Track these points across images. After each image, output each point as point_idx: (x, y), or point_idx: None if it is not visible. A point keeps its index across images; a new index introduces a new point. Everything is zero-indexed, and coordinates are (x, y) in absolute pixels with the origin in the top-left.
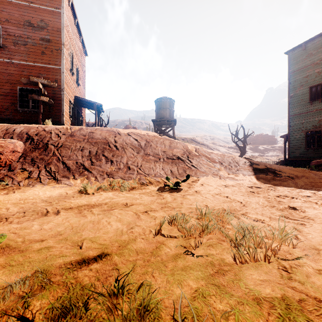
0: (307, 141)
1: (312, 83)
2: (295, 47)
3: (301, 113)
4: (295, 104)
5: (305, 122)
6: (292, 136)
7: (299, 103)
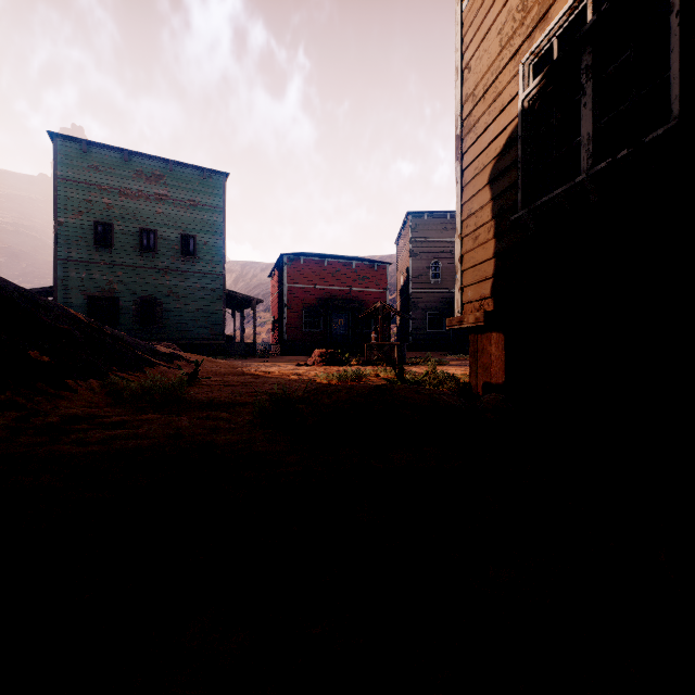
0: (90, 311)
1: (100, 218)
2: (71, 137)
3: (81, 261)
4: (68, 240)
5: (87, 278)
6: (63, 297)
7: (77, 241)
